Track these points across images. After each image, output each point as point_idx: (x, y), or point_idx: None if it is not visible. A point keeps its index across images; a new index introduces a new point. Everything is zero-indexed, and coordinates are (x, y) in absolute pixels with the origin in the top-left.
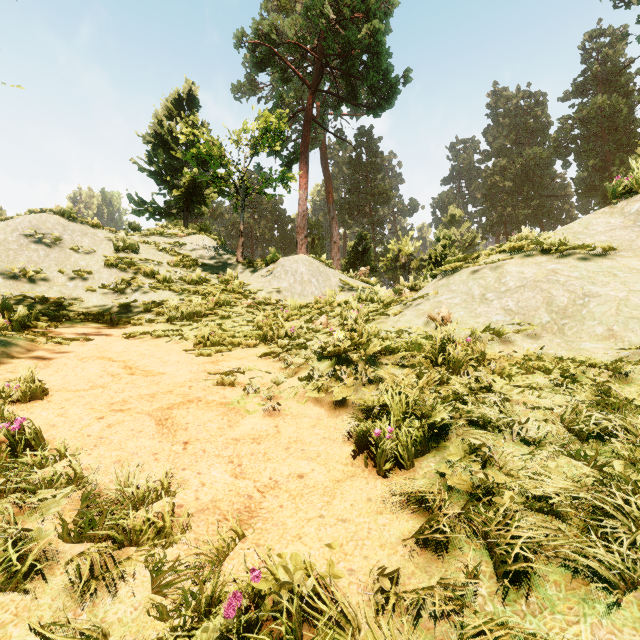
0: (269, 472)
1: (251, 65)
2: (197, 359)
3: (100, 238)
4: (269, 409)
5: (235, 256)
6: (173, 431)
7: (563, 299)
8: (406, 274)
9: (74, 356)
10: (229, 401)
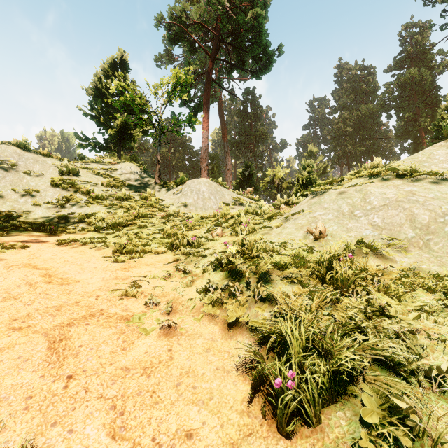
0: (153, 426)
1: (167, 40)
2: (112, 265)
3: (49, 164)
4: (165, 326)
5: (154, 179)
6: (62, 358)
7: (424, 217)
8: (279, 192)
9: (3, 264)
10: (129, 314)
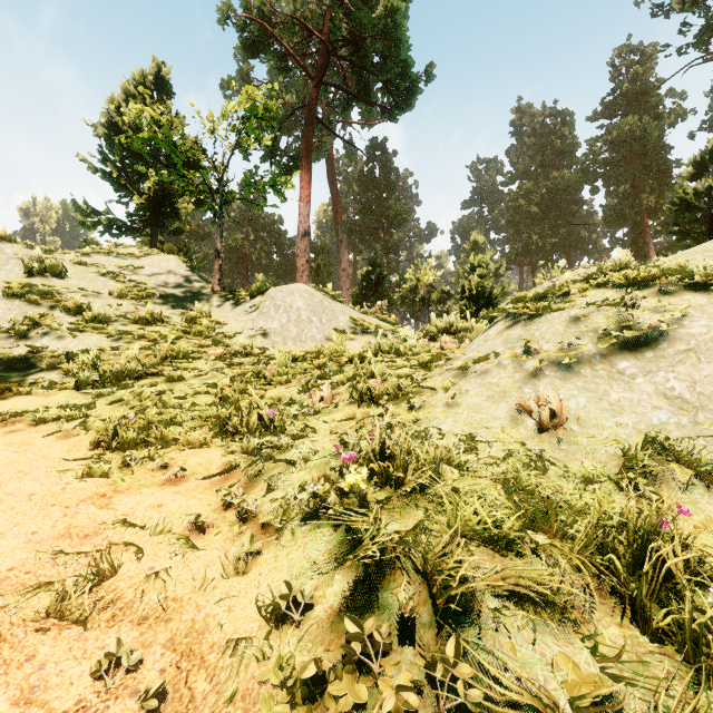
0: None
1: (240, 49)
2: (76, 486)
3: (7, 255)
4: None
5: (211, 284)
6: None
7: None
8: (425, 308)
9: None
10: None
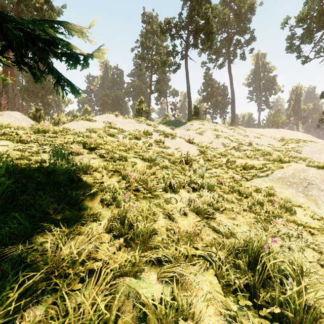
0: None
1: None
2: None
3: None
4: None
5: None
6: None
7: (85, 126)
8: None
9: None
10: None
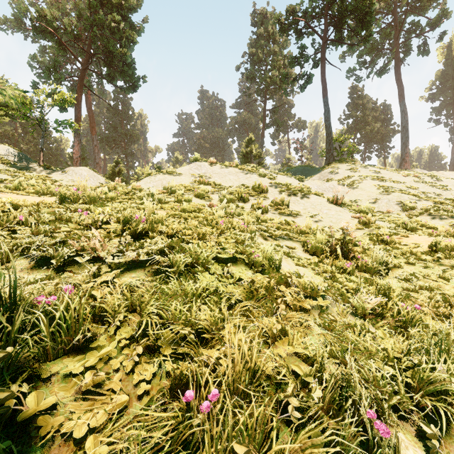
0: None
1: (32, 30)
2: None
3: None
4: None
5: (36, 162)
6: None
7: (165, 183)
8: None
9: None
10: None
